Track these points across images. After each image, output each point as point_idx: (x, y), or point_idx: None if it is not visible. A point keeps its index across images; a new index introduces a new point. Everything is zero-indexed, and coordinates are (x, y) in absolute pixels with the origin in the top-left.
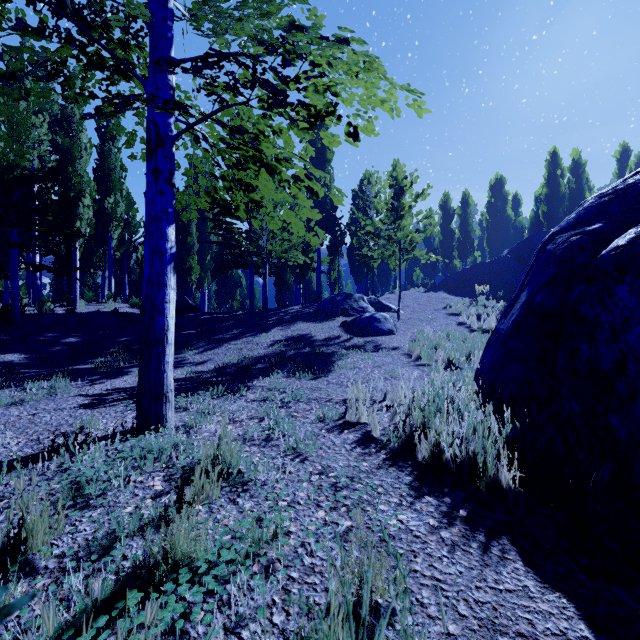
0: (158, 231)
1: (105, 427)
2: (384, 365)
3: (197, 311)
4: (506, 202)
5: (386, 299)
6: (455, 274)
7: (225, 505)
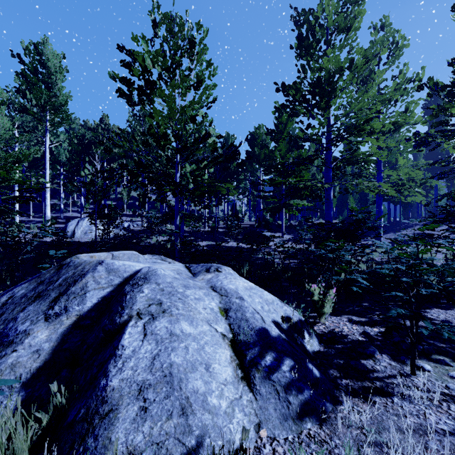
0: (379, 207)
1: None
2: None
3: None
4: None
5: None
6: None
7: None
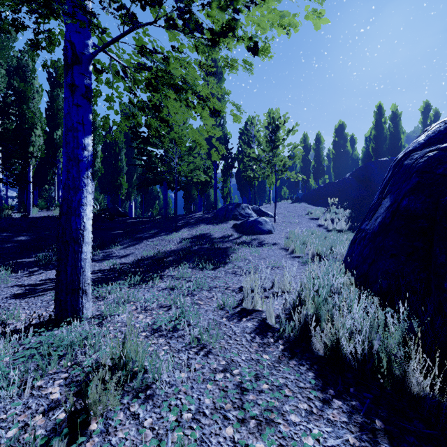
0: (75, 140)
1: (25, 318)
2: (268, 257)
3: (125, 216)
4: (346, 141)
5: (264, 208)
6: (313, 190)
7: (124, 420)
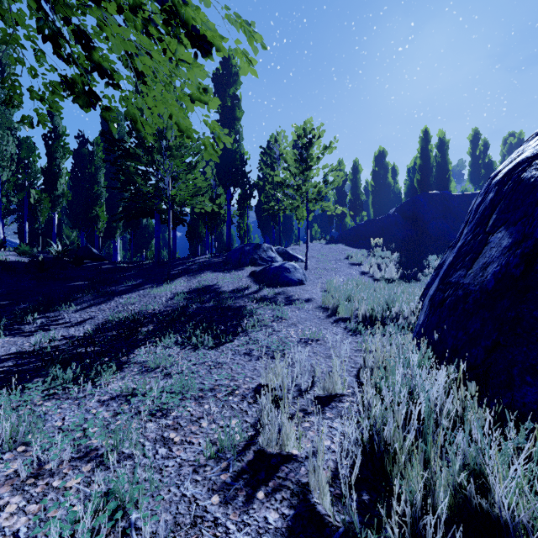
0: None
1: None
2: (300, 322)
3: (102, 260)
4: (387, 171)
5: (292, 250)
6: (351, 228)
7: None
